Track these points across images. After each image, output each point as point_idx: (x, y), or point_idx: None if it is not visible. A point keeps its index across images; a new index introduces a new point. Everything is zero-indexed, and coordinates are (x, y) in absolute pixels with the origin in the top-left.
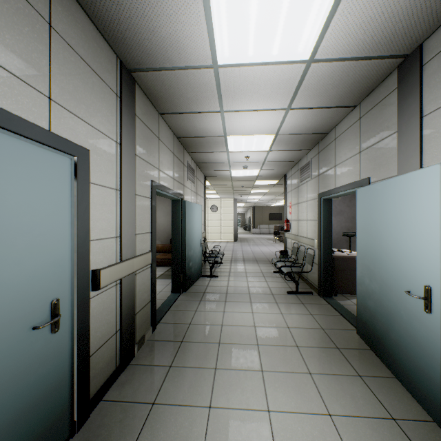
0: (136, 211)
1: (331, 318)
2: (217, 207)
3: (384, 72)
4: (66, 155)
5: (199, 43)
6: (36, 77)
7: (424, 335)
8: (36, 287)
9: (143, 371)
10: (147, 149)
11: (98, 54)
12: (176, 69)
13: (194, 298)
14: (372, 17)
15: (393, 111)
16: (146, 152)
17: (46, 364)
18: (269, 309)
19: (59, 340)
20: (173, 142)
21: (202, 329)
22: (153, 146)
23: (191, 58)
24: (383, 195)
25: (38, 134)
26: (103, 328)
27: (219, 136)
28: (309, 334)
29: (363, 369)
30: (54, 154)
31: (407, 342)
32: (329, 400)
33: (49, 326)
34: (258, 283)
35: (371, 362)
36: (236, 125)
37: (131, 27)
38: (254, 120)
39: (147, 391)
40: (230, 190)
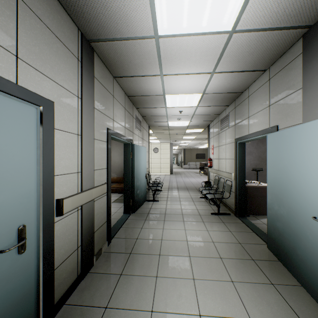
0: (94, 152)
1: (245, 234)
2: (158, 149)
3: (291, 40)
4: (32, 105)
5: (143, 16)
6: (3, 37)
7: None
8: (3, 216)
9: (99, 279)
10: (104, 104)
11: (61, 25)
12: (125, 39)
13: (141, 217)
14: None
15: (298, 72)
16: (103, 106)
17: (13, 281)
18: (197, 226)
19: (26, 259)
20: (125, 100)
21: (146, 242)
22: (108, 102)
23: (137, 30)
24: (290, 139)
25: (5, 86)
26: (66, 245)
27: (159, 95)
28: (230, 248)
29: (274, 278)
30: (21, 103)
31: (313, 259)
32: (249, 306)
33: (16, 248)
34: (189, 206)
35: (280, 272)
36: (172, 86)
37: (88, 3)
38: (186, 82)
39: (101, 296)
40: (167, 137)
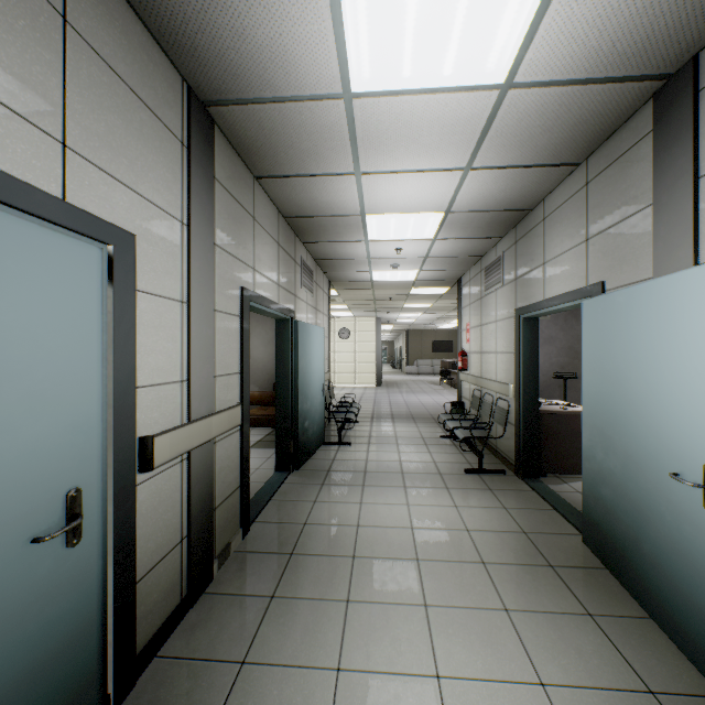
0: (215, 338)
1: (537, 515)
2: (349, 332)
3: (631, 104)
4: (93, 242)
5: (320, 56)
6: (38, 107)
7: (704, 550)
8: (39, 469)
9: (227, 606)
10: (235, 236)
11: (150, 74)
12: (281, 100)
13: (312, 479)
14: (614, 8)
15: (646, 170)
16: (232, 240)
17: (57, 602)
18: (434, 498)
19: (81, 559)
20: (278, 226)
21: (325, 532)
22: (244, 230)
23: (306, 82)
24: (629, 311)
25: (43, 205)
26: (158, 534)
27: (353, 214)
28: (503, 542)
29: (595, 603)
30: (72, 239)
31: (672, 560)
32: (539, 658)
33: (62, 535)
34: (417, 455)
35: (607, 591)
36: (381, 196)
37: (206, 28)
38: (411, 189)
39: (232, 641)
40: (370, 304)
